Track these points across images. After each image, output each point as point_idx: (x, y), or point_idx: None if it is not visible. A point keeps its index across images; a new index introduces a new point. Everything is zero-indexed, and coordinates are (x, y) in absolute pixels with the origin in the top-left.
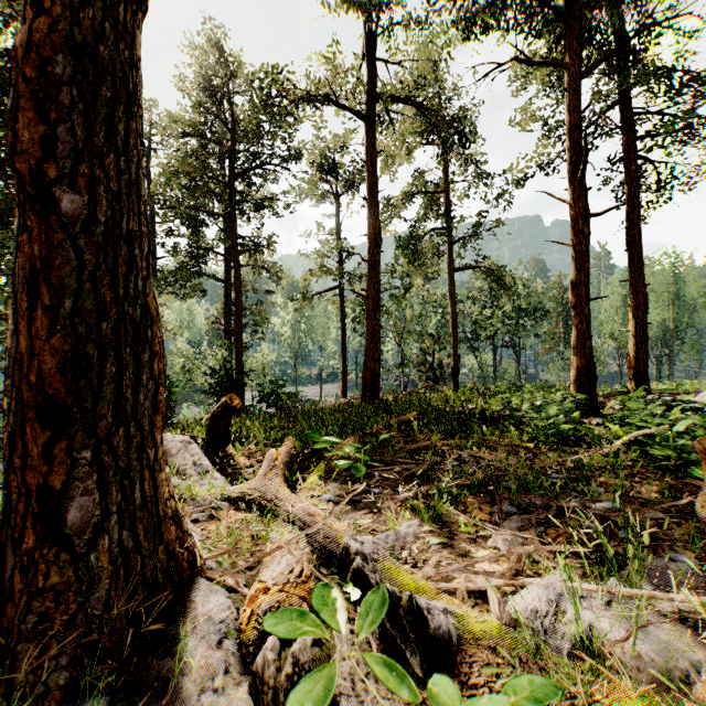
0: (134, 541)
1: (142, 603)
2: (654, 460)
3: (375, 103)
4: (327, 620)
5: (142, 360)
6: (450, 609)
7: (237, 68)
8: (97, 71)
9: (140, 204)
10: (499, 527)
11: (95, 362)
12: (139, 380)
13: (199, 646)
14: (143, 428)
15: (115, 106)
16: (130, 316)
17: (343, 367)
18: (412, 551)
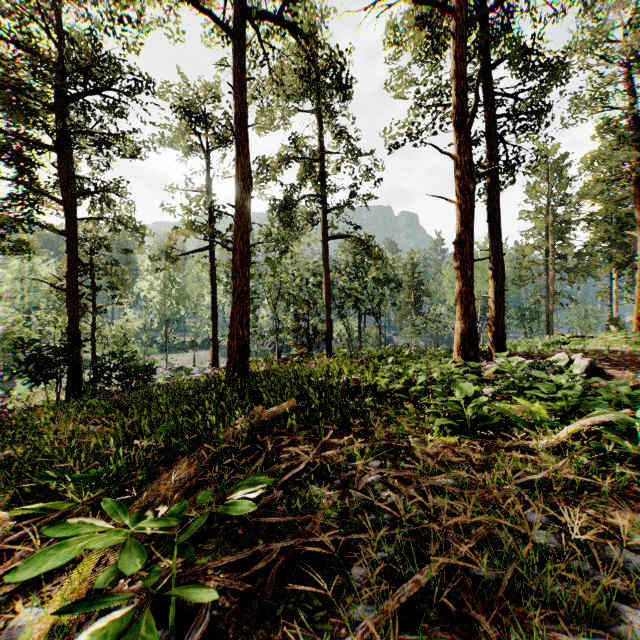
0: None
1: None
2: (613, 457)
3: (244, 19)
4: None
5: None
6: None
7: None
8: None
9: None
10: None
11: None
12: None
13: None
14: None
15: None
16: None
17: (214, 334)
18: None
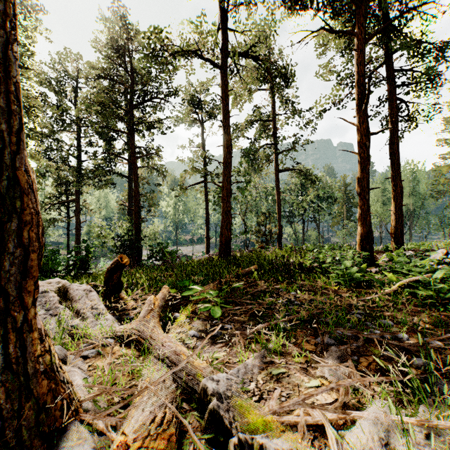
0: None
1: None
2: (421, 298)
3: (228, 57)
4: None
5: (9, 228)
6: (295, 448)
7: (135, 33)
8: None
9: (10, 83)
10: (323, 357)
11: None
12: (4, 247)
13: None
14: (9, 293)
15: None
16: None
17: (207, 234)
18: (258, 381)
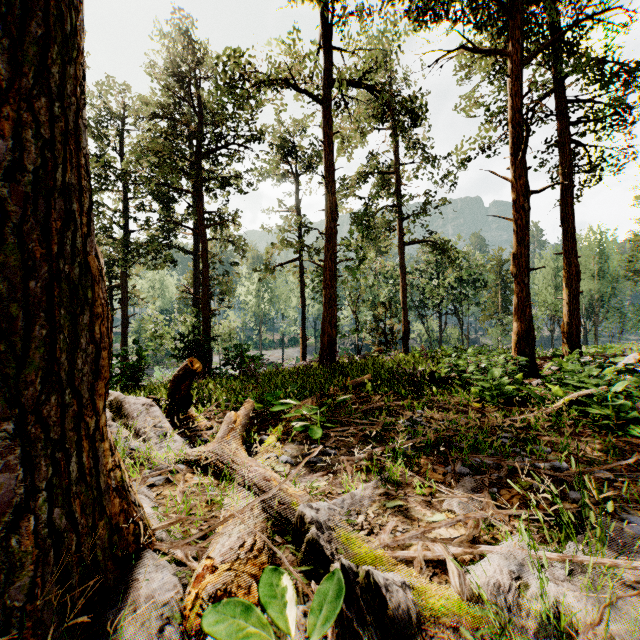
0: (68, 518)
1: (77, 587)
2: (594, 419)
3: (332, 87)
4: (274, 617)
5: (81, 322)
6: (409, 582)
7: (204, 55)
8: (26, 5)
9: (80, 156)
10: (453, 489)
11: (20, 324)
12: (76, 343)
13: (137, 635)
14: (82, 395)
15: (48, 46)
16: (66, 274)
17: (303, 333)
18: (367, 515)
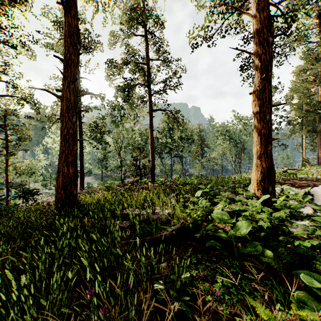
0: None
1: None
2: None
3: None
4: None
5: None
6: None
7: None
8: None
9: None
10: None
11: None
12: None
13: None
14: None
15: None
16: None
17: (81, 169)
18: None
